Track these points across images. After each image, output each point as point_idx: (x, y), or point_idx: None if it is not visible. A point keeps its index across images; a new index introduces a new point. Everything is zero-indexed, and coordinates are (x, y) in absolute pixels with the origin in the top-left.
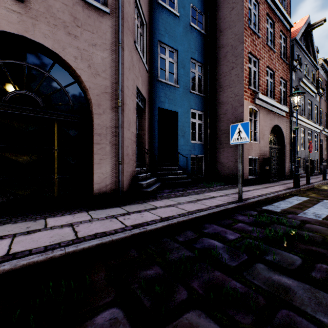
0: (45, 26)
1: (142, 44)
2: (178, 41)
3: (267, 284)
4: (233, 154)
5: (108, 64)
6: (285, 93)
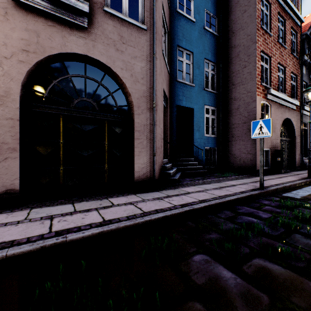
0: (101, 46)
1: (164, 50)
2: (194, 44)
3: (308, 246)
4: (245, 146)
5: (145, 72)
6: (295, 87)
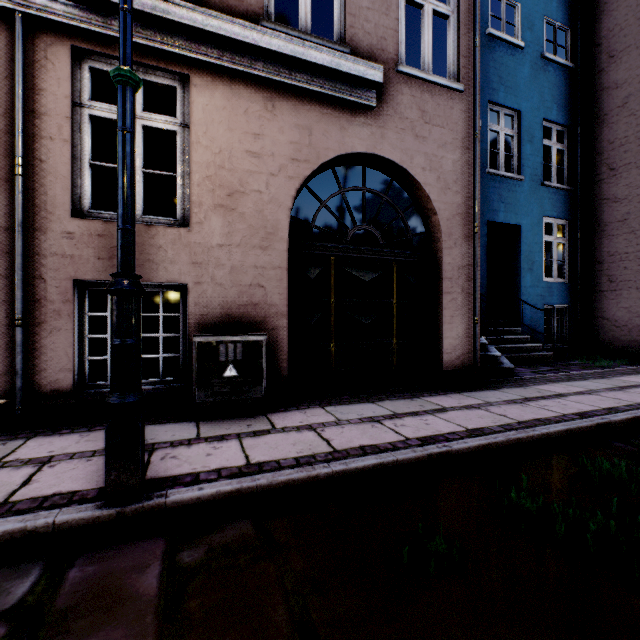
0: (392, 134)
1: None
2: (521, 94)
3: None
4: None
5: (460, 169)
6: None
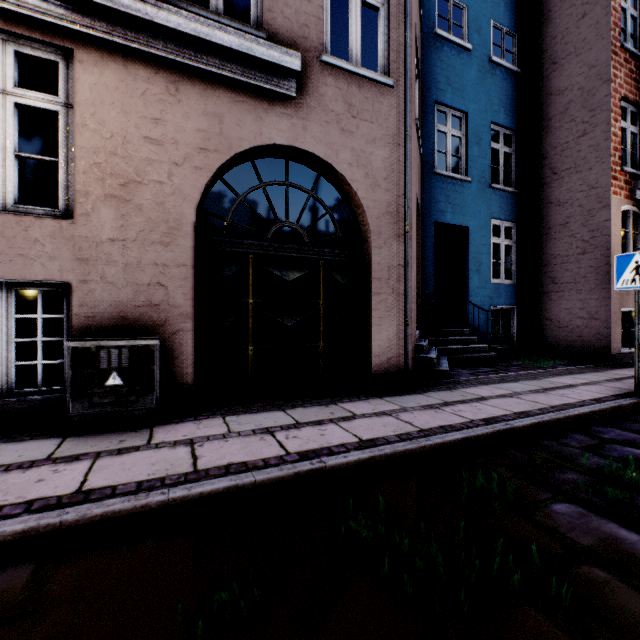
0: (316, 126)
1: None
2: (469, 96)
3: None
4: (584, 304)
5: (391, 167)
6: None
